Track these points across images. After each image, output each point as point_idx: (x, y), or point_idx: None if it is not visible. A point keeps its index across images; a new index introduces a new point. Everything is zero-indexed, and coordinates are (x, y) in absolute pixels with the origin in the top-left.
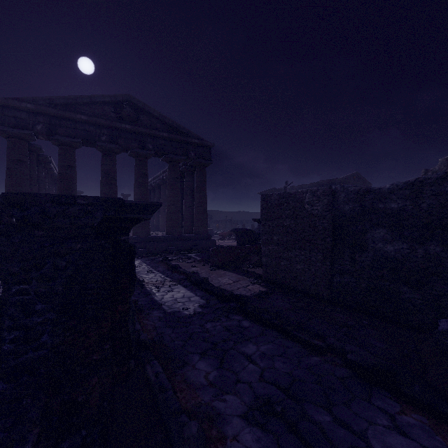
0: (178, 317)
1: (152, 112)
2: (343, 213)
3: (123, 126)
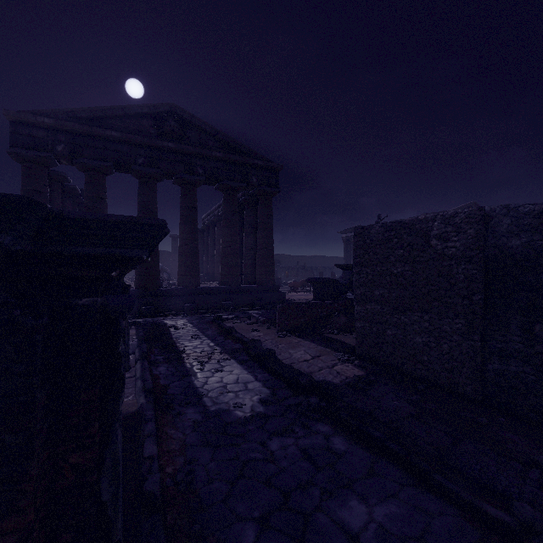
0: (225, 422)
1: (203, 125)
2: (507, 251)
3: (165, 144)
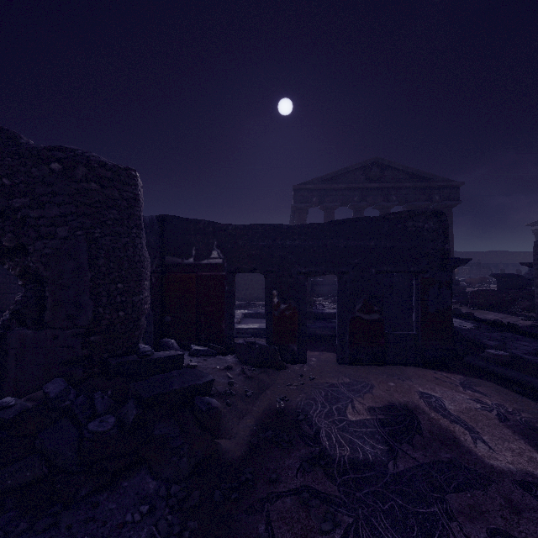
0: (459, 328)
1: (396, 166)
2: None
3: (372, 185)
